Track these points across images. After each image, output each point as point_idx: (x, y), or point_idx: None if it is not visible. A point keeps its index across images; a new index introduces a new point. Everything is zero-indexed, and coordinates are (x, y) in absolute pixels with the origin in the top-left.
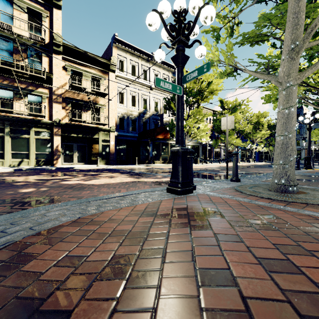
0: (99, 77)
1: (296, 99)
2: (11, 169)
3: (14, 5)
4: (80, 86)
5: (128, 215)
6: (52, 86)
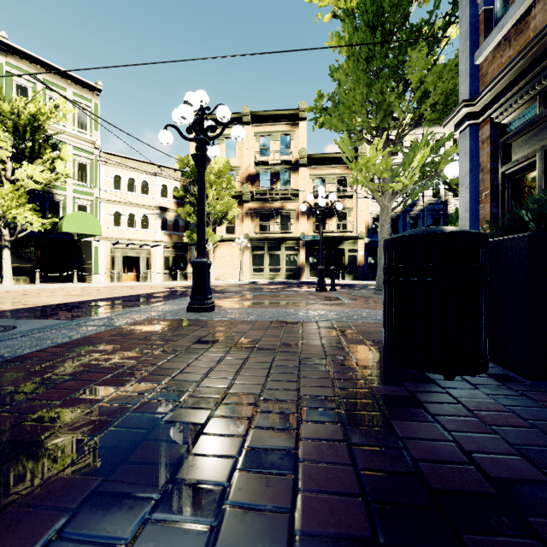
0: (345, 176)
1: (384, 234)
2: (268, 282)
3: (270, 139)
4: None
5: None
6: (298, 201)
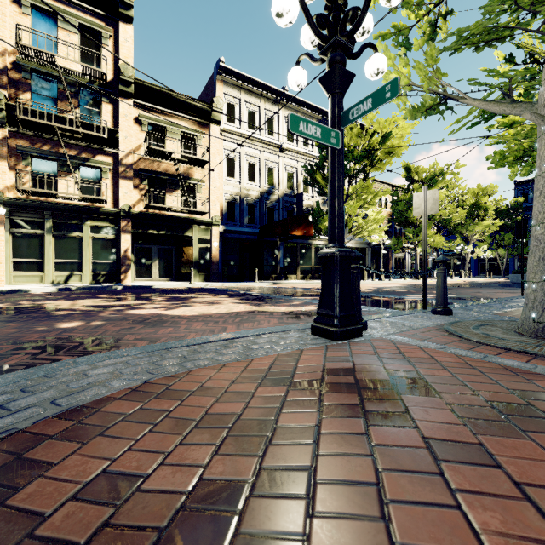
0: (194, 133)
1: None
2: (54, 288)
3: (59, 22)
4: (163, 149)
5: (238, 378)
6: (118, 151)
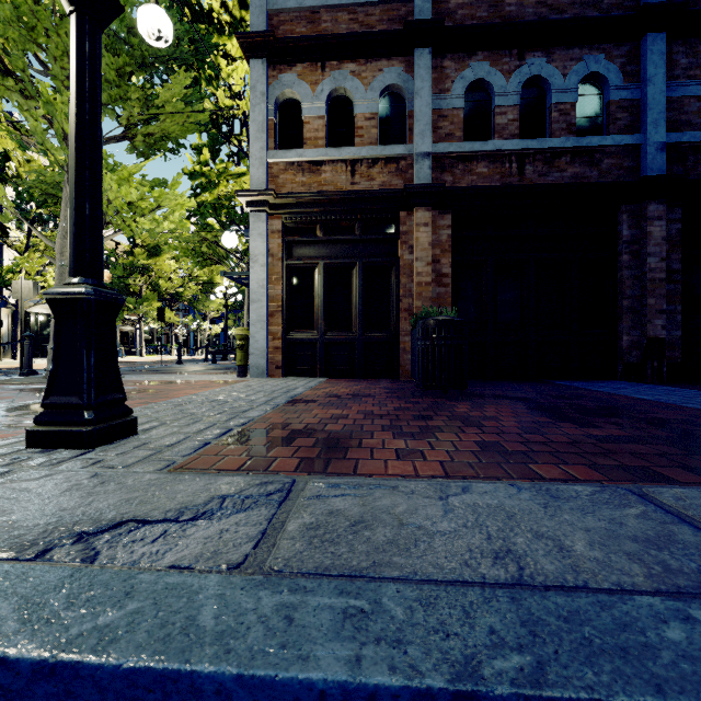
0: None
1: None
2: None
3: None
4: None
5: None
6: None
